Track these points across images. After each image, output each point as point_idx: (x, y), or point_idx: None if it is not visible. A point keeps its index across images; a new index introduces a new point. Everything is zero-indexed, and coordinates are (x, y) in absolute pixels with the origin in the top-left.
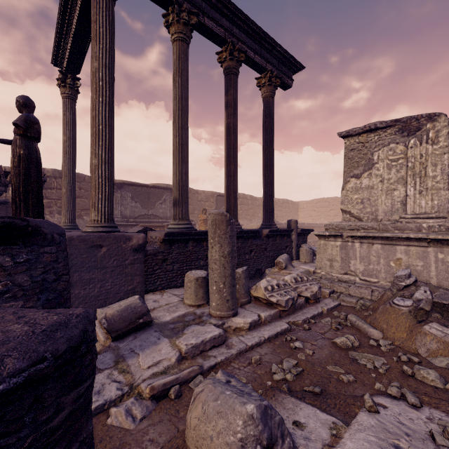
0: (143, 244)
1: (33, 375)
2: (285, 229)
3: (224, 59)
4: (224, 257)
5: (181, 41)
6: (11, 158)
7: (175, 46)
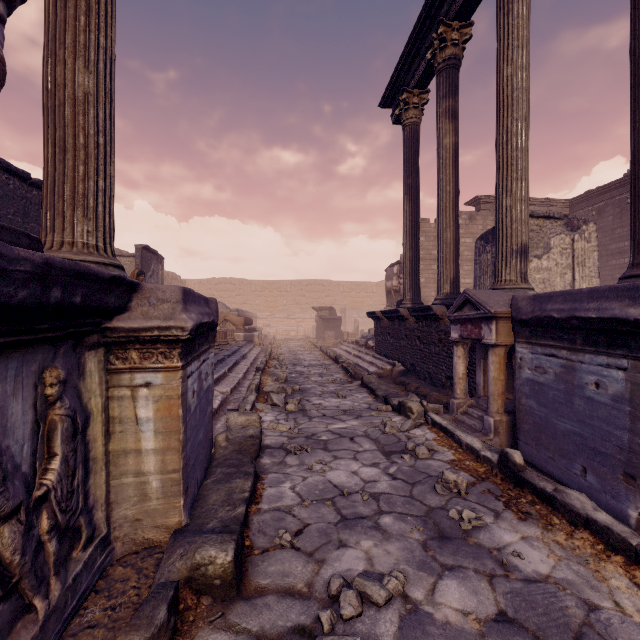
0: None
1: None
2: None
3: (458, 42)
4: None
5: None
6: None
7: None
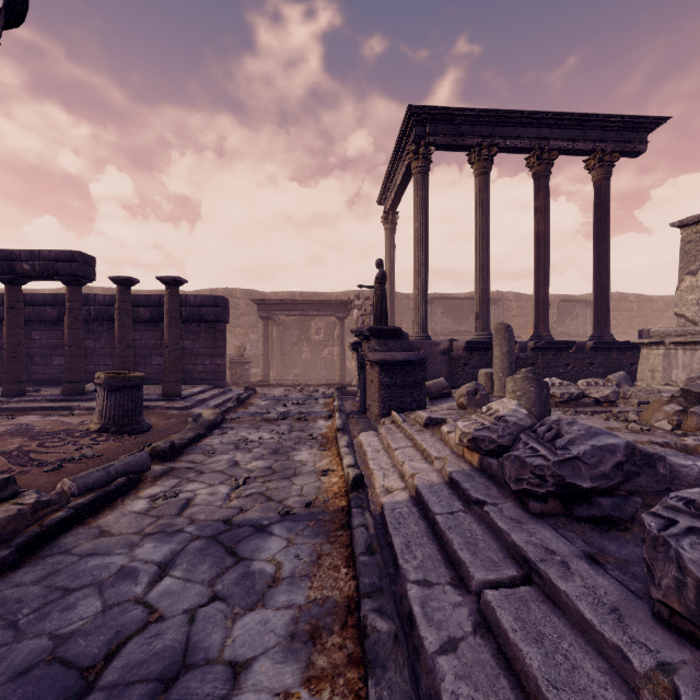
0: (448, 349)
1: (416, 360)
2: (625, 341)
3: (531, 166)
4: (503, 355)
5: (481, 175)
6: (374, 297)
7: (477, 181)
